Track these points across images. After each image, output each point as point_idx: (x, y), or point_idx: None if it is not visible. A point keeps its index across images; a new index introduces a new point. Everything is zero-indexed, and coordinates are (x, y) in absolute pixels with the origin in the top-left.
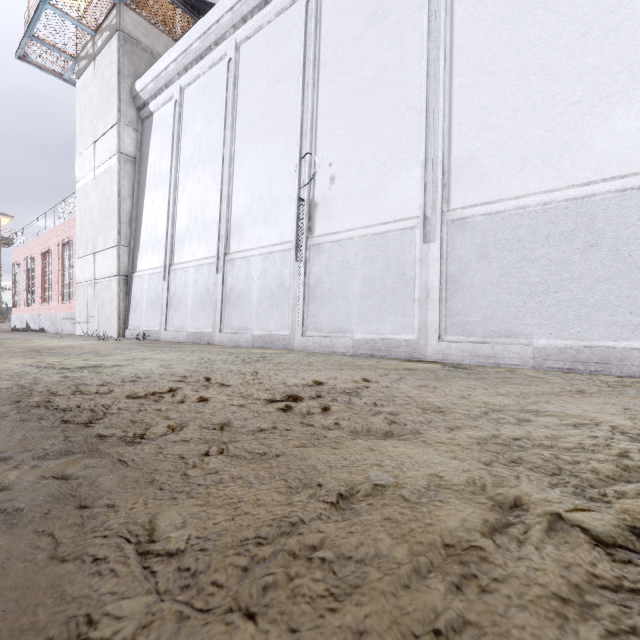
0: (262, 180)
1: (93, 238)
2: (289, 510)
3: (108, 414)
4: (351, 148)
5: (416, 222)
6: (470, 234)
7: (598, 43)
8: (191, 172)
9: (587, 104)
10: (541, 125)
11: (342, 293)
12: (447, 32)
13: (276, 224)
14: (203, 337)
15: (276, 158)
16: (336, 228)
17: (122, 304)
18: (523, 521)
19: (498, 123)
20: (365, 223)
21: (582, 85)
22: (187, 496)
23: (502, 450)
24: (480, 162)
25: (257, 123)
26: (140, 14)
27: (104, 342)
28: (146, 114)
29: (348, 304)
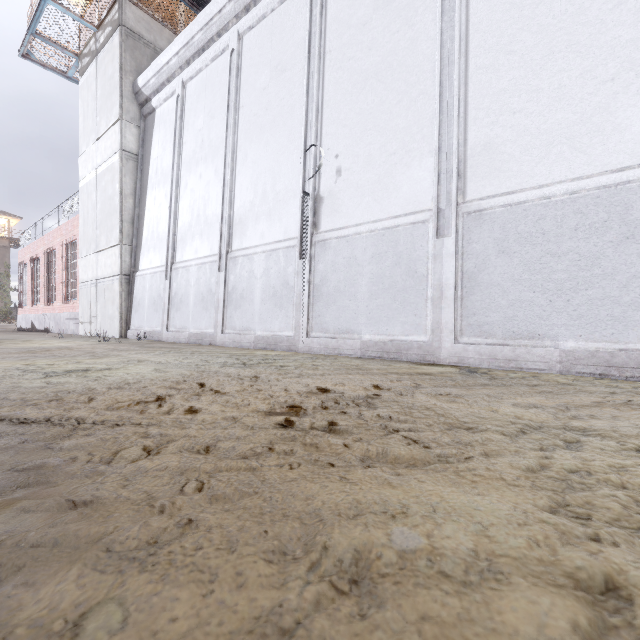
0: (265, 174)
1: (96, 237)
2: (281, 598)
3: (79, 430)
4: (358, 138)
5: (429, 215)
6: (488, 227)
7: (633, 14)
8: (193, 168)
9: (621, 82)
10: (568, 107)
11: (349, 292)
12: (462, 11)
13: (280, 220)
14: (205, 338)
15: (280, 151)
16: (343, 223)
17: (124, 304)
18: (629, 622)
19: (519, 106)
20: (373, 217)
21: (615, 61)
22: (139, 568)
23: (560, 488)
24: (499, 149)
25: (260, 115)
26: (142, 9)
27: (104, 343)
28: (148, 110)
29: (355, 303)
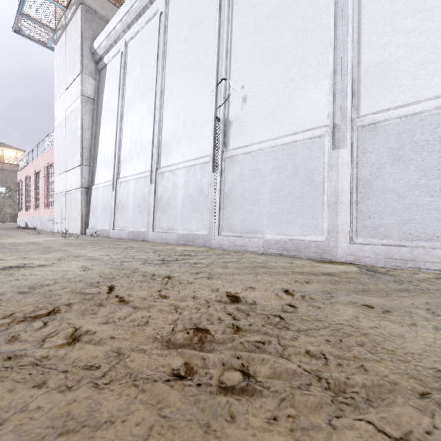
0: (186, 106)
1: (65, 160)
2: None
3: None
4: (261, 70)
5: (324, 130)
6: (383, 138)
7: None
8: (132, 106)
9: None
10: None
11: (253, 198)
12: None
13: (197, 142)
14: (140, 235)
15: (197, 87)
16: (248, 141)
17: (84, 209)
18: None
19: (413, 25)
20: (274, 135)
21: None
22: None
23: None
24: (393, 66)
25: (182, 61)
26: None
27: (66, 238)
28: (102, 66)
29: (259, 208)
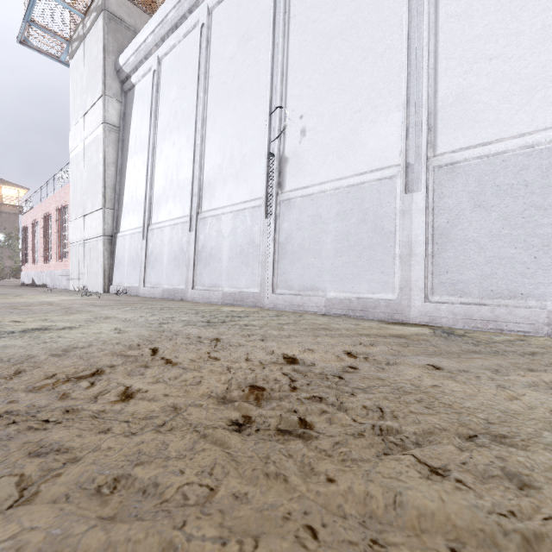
0: (233, 139)
1: (83, 202)
2: None
3: None
4: (323, 98)
5: (396, 170)
6: (462, 180)
7: None
8: (167, 136)
9: None
10: None
11: (314, 249)
12: None
13: (246, 181)
14: (177, 293)
15: (246, 116)
16: (307, 182)
17: (107, 262)
18: None
19: (496, 52)
20: (338, 175)
21: None
22: None
23: None
24: (473, 98)
25: (228, 83)
26: None
27: (86, 298)
28: (129, 86)
29: (320, 261)
